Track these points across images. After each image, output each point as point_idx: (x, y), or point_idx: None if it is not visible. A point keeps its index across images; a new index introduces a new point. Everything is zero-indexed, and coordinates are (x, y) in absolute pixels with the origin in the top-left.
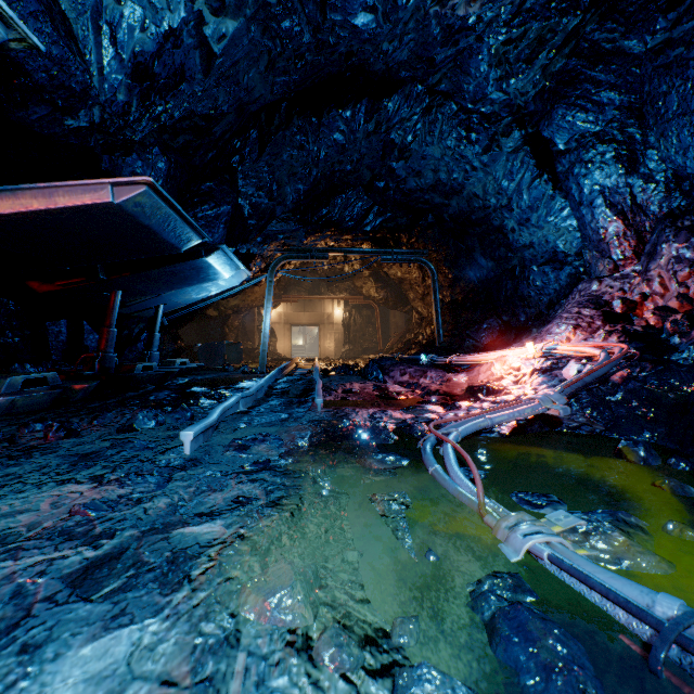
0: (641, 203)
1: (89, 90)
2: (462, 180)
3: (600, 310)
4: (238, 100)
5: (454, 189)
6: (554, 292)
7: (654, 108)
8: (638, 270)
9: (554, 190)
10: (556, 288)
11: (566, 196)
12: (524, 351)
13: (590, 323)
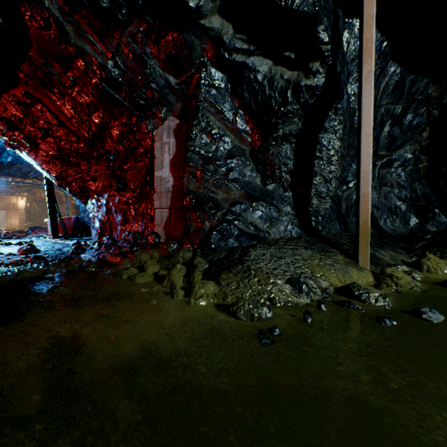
0: None
1: None
2: None
3: None
4: None
5: None
6: None
7: None
8: None
9: None
10: None
11: None
12: None
13: None
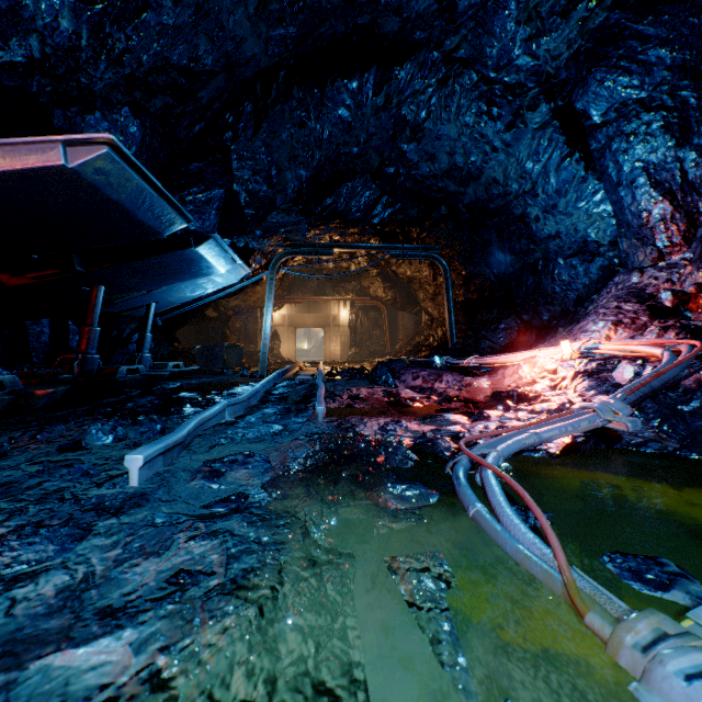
0: (693, 180)
1: (19, 9)
2: (480, 163)
3: (644, 304)
4: (224, 54)
5: (472, 174)
6: (583, 287)
7: None
8: (688, 258)
9: (587, 170)
10: (586, 283)
11: (600, 178)
12: (557, 352)
13: (634, 319)
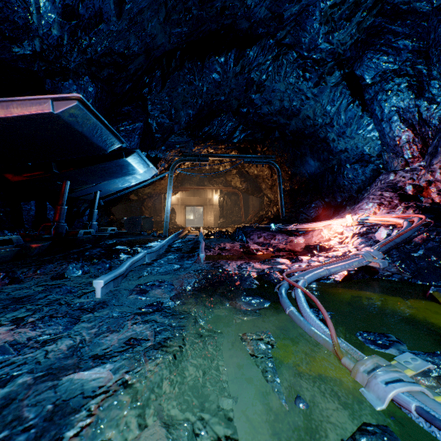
0: (425, 118)
1: (30, 25)
2: (299, 106)
3: (396, 193)
4: (145, 44)
5: (294, 113)
6: (361, 182)
7: (437, 50)
8: (423, 165)
9: (363, 111)
10: (363, 179)
11: (371, 116)
12: (344, 221)
13: (390, 202)
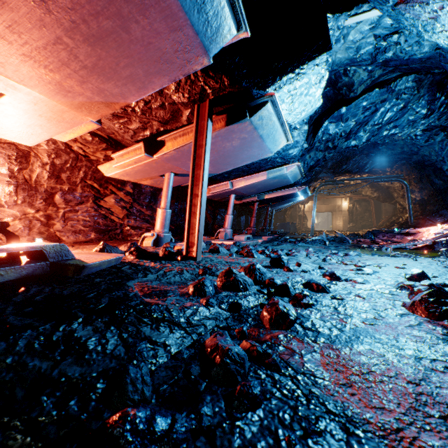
0: None
1: None
2: (416, 150)
3: None
4: None
5: (413, 153)
6: None
7: None
8: None
9: None
10: None
11: None
12: (438, 227)
13: None
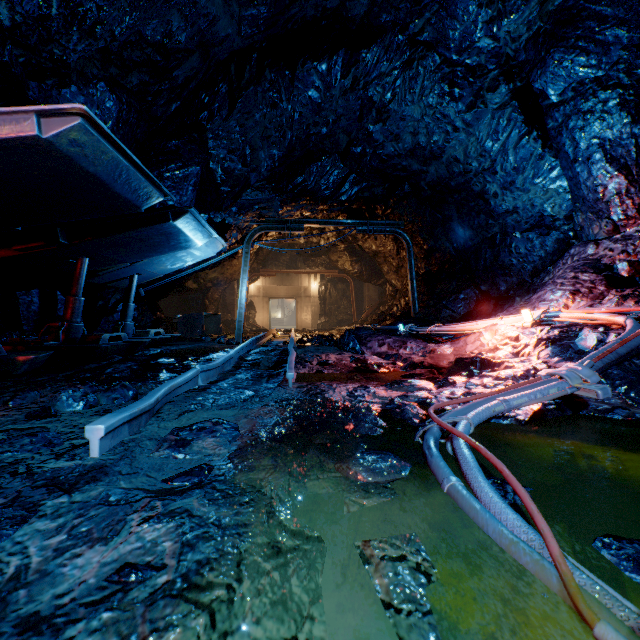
0: None
1: None
2: (442, 143)
3: (601, 274)
4: (198, 32)
5: (434, 153)
6: (539, 259)
7: None
8: None
9: (544, 148)
10: (542, 255)
11: (557, 155)
12: (518, 320)
13: (591, 288)
